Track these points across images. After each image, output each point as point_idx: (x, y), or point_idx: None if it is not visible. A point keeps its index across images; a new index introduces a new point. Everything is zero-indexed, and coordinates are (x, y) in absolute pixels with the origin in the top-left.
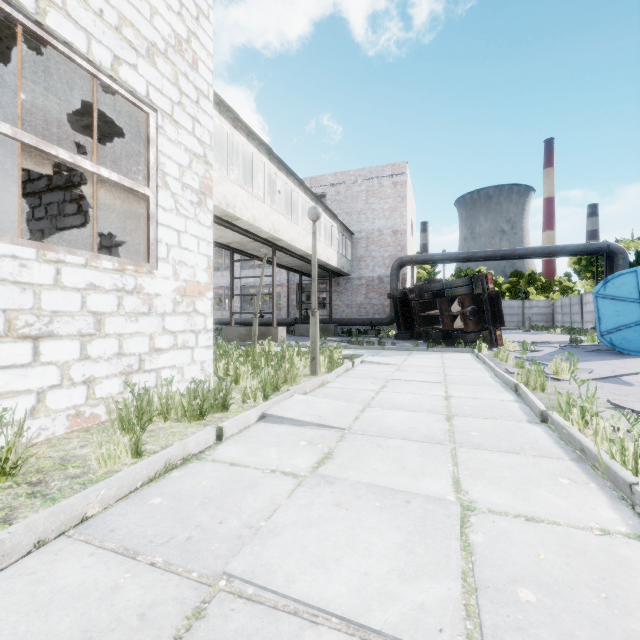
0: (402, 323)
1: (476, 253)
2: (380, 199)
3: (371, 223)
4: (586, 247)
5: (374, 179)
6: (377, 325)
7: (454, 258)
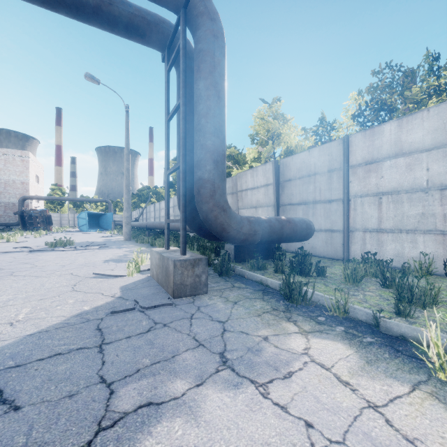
0: (22, 225)
1: (61, 198)
2: (14, 166)
3: (8, 176)
4: (100, 200)
5: (10, 155)
6: (10, 226)
7: (51, 199)
